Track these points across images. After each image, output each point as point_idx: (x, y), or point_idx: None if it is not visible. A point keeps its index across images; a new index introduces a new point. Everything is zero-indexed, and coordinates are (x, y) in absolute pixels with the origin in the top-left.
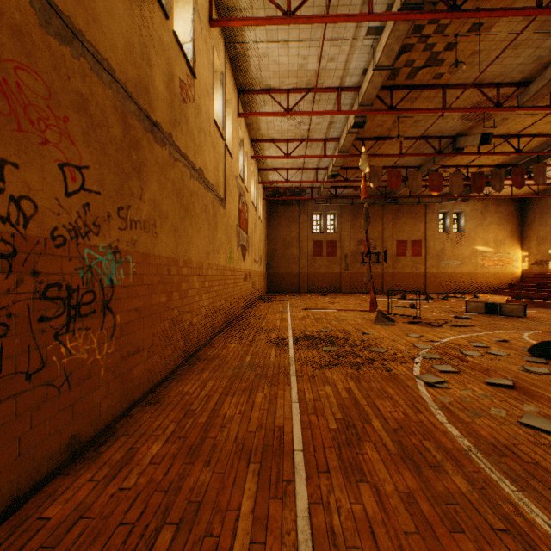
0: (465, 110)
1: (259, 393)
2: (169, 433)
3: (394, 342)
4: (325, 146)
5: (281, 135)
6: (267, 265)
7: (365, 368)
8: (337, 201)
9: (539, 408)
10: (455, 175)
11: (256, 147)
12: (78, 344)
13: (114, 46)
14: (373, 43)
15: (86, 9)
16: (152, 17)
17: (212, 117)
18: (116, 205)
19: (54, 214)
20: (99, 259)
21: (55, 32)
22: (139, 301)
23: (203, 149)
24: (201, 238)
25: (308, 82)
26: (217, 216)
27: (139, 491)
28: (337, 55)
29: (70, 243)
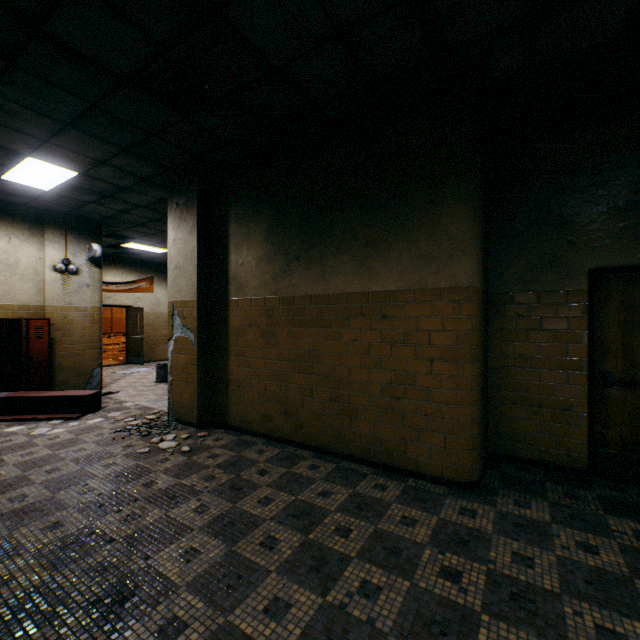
0: None
1: None
2: None
3: None
4: None
5: None
6: None
7: None
8: None
9: None
10: None
11: None
12: None
13: None
14: None
15: None
16: None
17: None
18: None
19: None
20: None
21: None
22: None
23: None
24: None
25: None
26: None
27: None
28: None
29: None
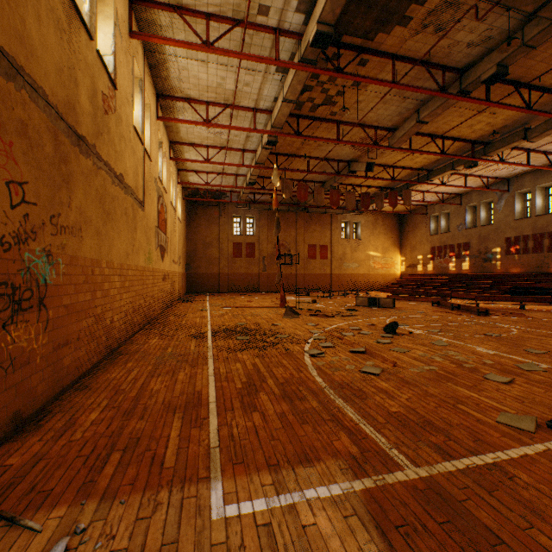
0: (353, 144)
1: (181, 372)
2: (104, 406)
3: (296, 330)
4: (243, 156)
5: (201, 141)
6: (186, 265)
7: (269, 349)
8: (255, 205)
9: (375, 362)
10: (349, 193)
11: (175, 148)
12: (20, 334)
13: (48, 74)
14: (281, 79)
15: (26, 47)
16: (79, 41)
17: (132, 124)
18: (49, 213)
19: (3, 224)
20: (36, 261)
21: (4, 72)
22: (68, 299)
23: (124, 155)
24: (122, 240)
25: (227, 99)
26: (137, 218)
27: (87, 439)
28: (251, 82)
29: (14, 248)
